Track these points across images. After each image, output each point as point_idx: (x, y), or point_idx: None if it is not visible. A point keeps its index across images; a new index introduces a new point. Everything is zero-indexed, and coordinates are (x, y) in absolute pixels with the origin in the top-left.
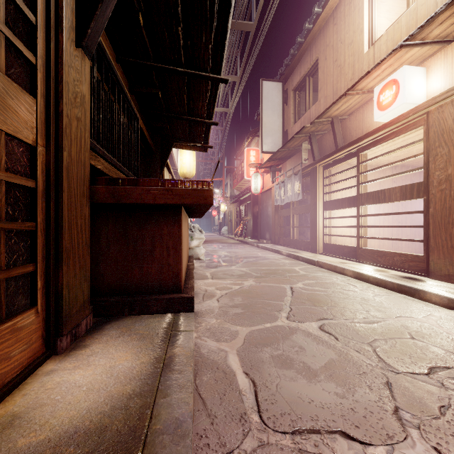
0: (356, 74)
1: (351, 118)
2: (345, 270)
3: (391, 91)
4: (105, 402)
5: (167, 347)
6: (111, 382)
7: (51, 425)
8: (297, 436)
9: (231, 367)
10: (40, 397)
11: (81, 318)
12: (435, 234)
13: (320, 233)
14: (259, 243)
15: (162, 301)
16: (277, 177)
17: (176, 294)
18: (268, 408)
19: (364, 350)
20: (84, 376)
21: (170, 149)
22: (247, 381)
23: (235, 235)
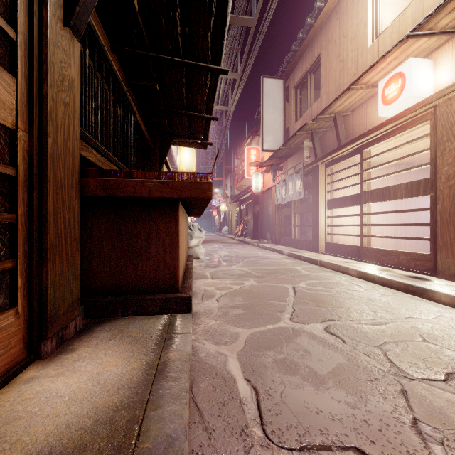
0: (359, 69)
1: (354, 114)
2: (348, 270)
3: (397, 85)
4: (88, 415)
5: (161, 352)
6: (97, 391)
7: (23, 444)
8: (306, 454)
9: (231, 373)
10: (15, 409)
11: (69, 320)
12: (443, 232)
13: (323, 232)
14: (260, 243)
15: (157, 302)
16: (278, 176)
17: (173, 293)
18: (272, 420)
19: (374, 353)
20: (67, 384)
21: (169, 146)
22: (248, 389)
23: (235, 235)
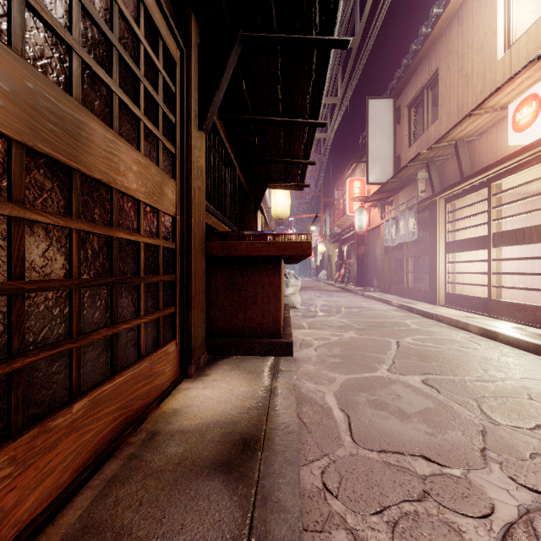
0: (487, 86)
1: (481, 139)
2: (468, 326)
3: (531, 109)
4: (232, 409)
5: (272, 381)
6: (233, 399)
7: (200, 417)
8: (383, 454)
9: (328, 404)
10: (187, 402)
11: (200, 353)
12: None
13: (442, 281)
14: (364, 291)
15: (263, 345)
16: (386, 213)
17: (276, 339)
18: (359, 434)
19: (467, 403)
20: (212, 393)
21: (264, 191)
22: (342, 415)
23: (335, 281)
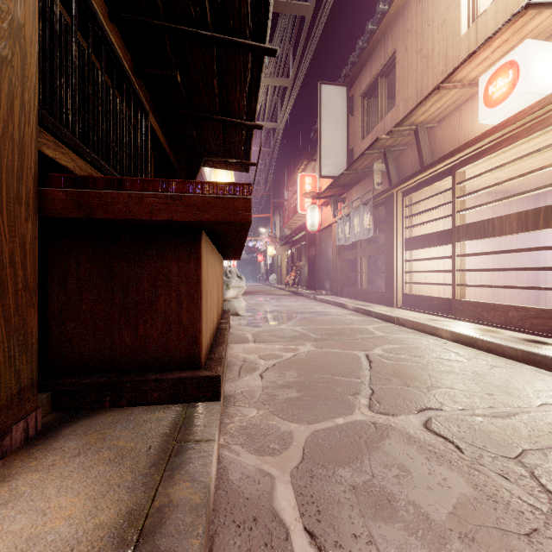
0: (450, 65)
1: (442, 125)
2: (438, 330)
3: (507, 79)
4: None
5: (158, 482)
6: None
7: None
8: None
9: (281, 517)
10: None
11: (11, 421)
12: None
13: (399, 281)
14: (316, 295)
15: (167, 384)
16: (339, 209)
17: (192, 370)
18: None
19: (514, 473)
20: None
21: (199, 166)
22: None
23: (285, 285)
